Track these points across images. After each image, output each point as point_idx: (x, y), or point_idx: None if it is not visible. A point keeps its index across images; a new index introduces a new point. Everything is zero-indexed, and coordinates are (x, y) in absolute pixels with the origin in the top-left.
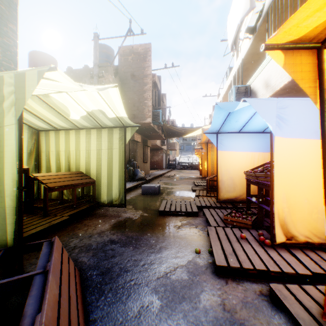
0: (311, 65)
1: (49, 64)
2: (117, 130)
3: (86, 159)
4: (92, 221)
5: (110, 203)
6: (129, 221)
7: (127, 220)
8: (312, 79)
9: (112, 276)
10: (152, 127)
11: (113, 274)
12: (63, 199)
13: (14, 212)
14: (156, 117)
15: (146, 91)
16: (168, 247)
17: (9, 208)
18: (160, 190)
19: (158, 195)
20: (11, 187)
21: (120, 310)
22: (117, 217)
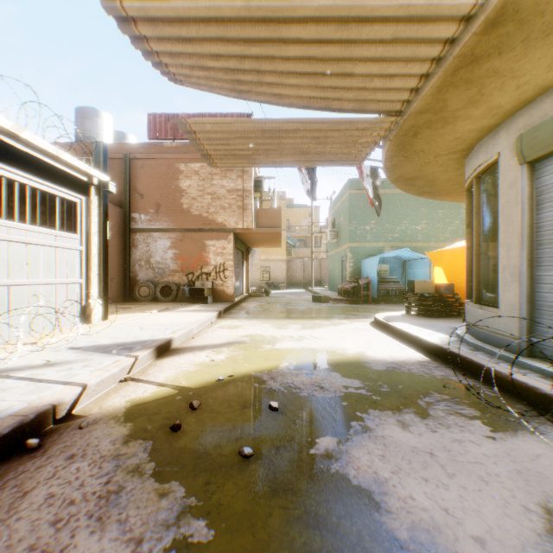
0: None
1: None
2: None
3: None
4: None
5: None
6: None
7: None
8: None
9: None
10: None
11: None
12: None
13: None
14: None
15: None
16: None
17: None
18: None
19: None
20: None
21: None
22: None
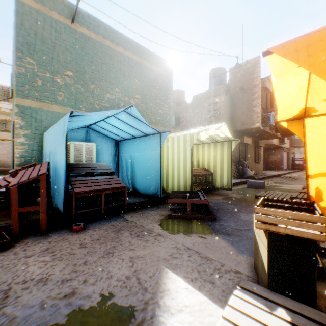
0: (300, 125)
1: (180, 96)
2: (226, 143)
3: (207, 160)
4: (211, 195)
5: (222, 187)
6: (233, 198)
7: (232, 197)
8: (300, 130)
9: (222, 209)
10: (261, 130)
11: (223, 209)
12: (197, 182)
13: (189, 179)
14: (265, 120)
15: (255, 99)
16: (253, 208)
17: (187, 178)
18: (264, 186)
19: (261, 189)
20: (188, 171)
21: (225, 214)
22: (226, 196)
